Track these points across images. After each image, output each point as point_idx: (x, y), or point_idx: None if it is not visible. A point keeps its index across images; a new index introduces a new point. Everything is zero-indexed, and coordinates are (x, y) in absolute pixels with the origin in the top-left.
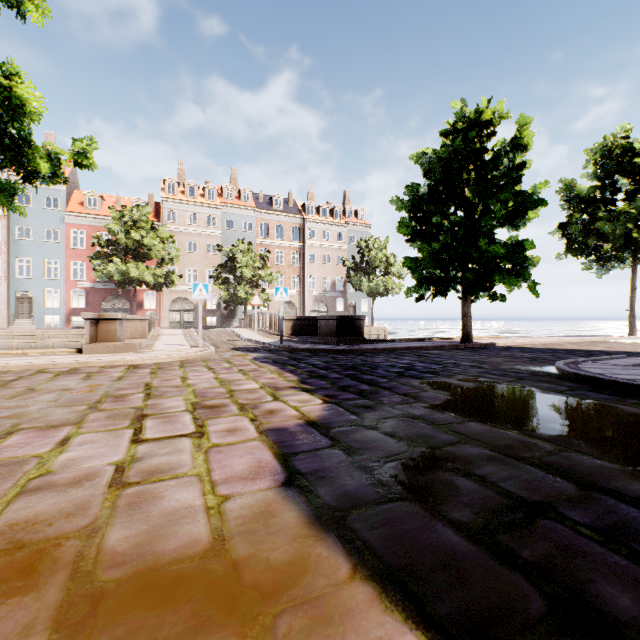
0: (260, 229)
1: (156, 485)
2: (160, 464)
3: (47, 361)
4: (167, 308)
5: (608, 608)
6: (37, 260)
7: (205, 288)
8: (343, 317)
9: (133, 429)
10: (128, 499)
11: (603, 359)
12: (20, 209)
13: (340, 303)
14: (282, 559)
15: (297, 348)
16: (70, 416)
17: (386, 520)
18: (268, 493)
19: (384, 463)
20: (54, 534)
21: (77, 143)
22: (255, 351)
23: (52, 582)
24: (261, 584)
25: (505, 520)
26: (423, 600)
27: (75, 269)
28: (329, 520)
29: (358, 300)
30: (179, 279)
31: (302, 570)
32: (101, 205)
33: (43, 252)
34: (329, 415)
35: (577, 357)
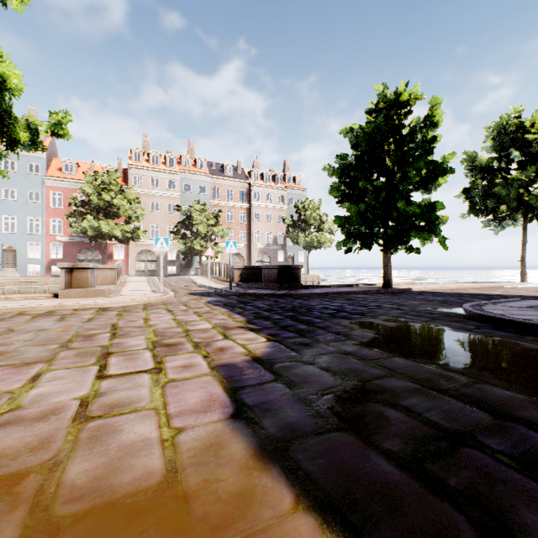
0: (213, 192)
1: (116, 418)
2: (121, 398)
3: (26, 305)
4: (134, 259)
5: (532, 535)
6: (21, 217)
7: (165, 242)
8: (283, 266)
9: (98, 366)
10: (90, 432)
11: (502, 302)
12: (3, 173)
13: (281, 255)
14: (230, 490)
15: (244, 293)
16: (43, 354)
17: (325, 450)
18: (218, 425)
19: (321, 396)
20: (18, 468)
21: (53, 115)
22: (208, 295)
23: (11, 518)
24: (210, 516)
25: (431, 449)
26: (362, 530)
27: (54, 225)
28: (273, 451)
29: (296, 252)
30: (144, 234)
31: (249, 501)
32: (77, 171)
33: (26, 211)
34: (272, 352)
35: (480, 300)
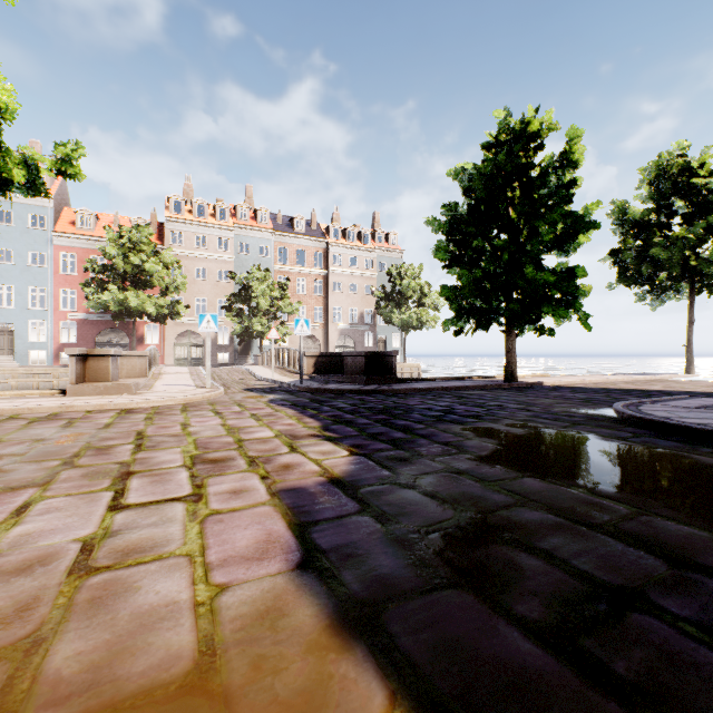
0: (279, 254)
1: (131, 571)
2: (141, 540)
3: (22, 405)
4: (172, 343)
5: None
6: (20, 287)
7: (213, 319)
8: (372, 353)
9: (113, 491)
10: (91, 592)
11: (665, 400)
12: None
13: (369, 337)
14: (293, 685)
15: (320, 388)
16: (37, 475)
17: (432, 618)
18: (278, 580)
19: (426, 534)
20: None
21: (60, 148)
22: (271, 392)
23: None
24: None
25: (586, 615)
26: None
27: (65, 298)
28: (357, 620)
29: (389, 334)
30: (186, 310)
31: (320, 703)
32: (95, 225)
33: (27, 278)
34: (357, 470)
35: (635, 398)
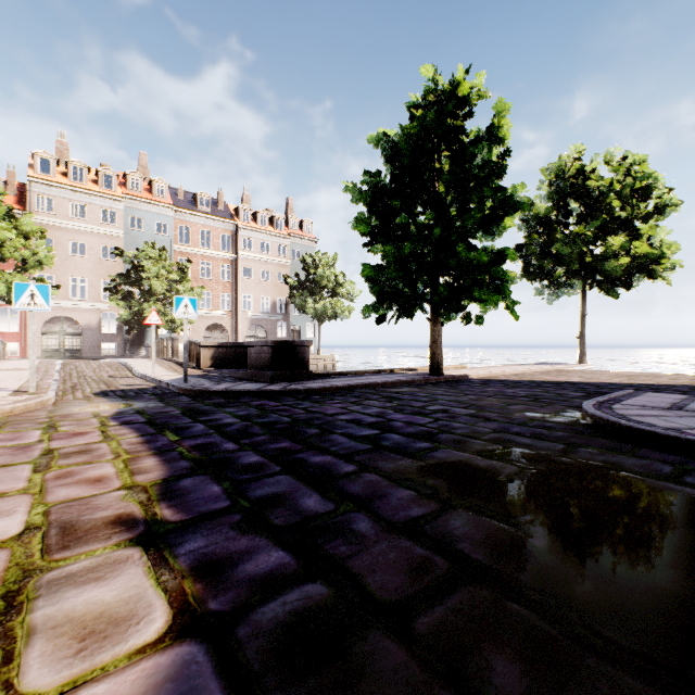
0: (181, 234)
1: None
2: None
3: None
4: (38, 331)
5: None
6: None
7: (42, 292)
8: (281, 343)
9: None
10: None
11: (621, 398)
12: None
13: (282, 328)
14: None
15: (206, 390)
16: None
17: None
18: None
19: None
20: None
21: None
22: (134, 397)
23: None
24: None
25: None
26: None
27: None
28: None
29: (303, 324)
30: (55, 291)
31: None
32: None
33: None
34: None
35: (576, 393)
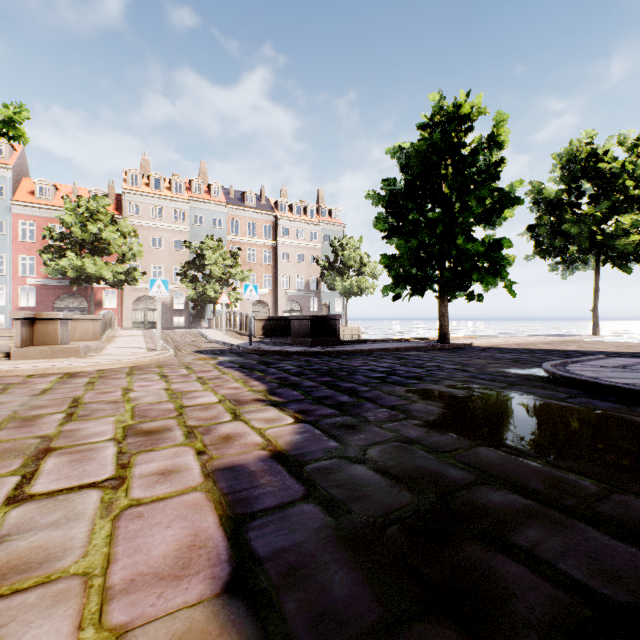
0: (231, 226)
1: None
2: (30, 550)
3: None
4: (129, 307)
5: None
6: None
7: (164, 284)
8: (317, 317)
9: (20, 476)
10: None
11: (586, 360)
12: None
13: (314, 303)
14: None
15: (268, 350)
16: None
17: None
18: (197, 615)
19: (382, 528)
20: None
21: (1, 109)
22: (221, 354)
23: None
24: None
25: None
26: None
27: (24, 264)
28: None
29: (332, 300)
30: (142, 276)
31: None
32: (54, 195)
33: None
34: (302, 441)
35: (557, 358)
